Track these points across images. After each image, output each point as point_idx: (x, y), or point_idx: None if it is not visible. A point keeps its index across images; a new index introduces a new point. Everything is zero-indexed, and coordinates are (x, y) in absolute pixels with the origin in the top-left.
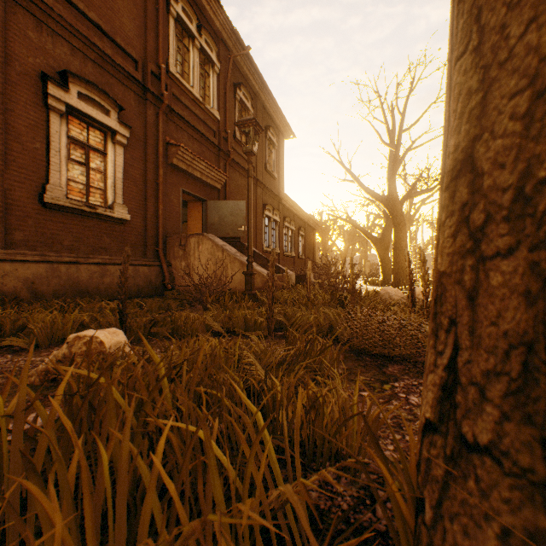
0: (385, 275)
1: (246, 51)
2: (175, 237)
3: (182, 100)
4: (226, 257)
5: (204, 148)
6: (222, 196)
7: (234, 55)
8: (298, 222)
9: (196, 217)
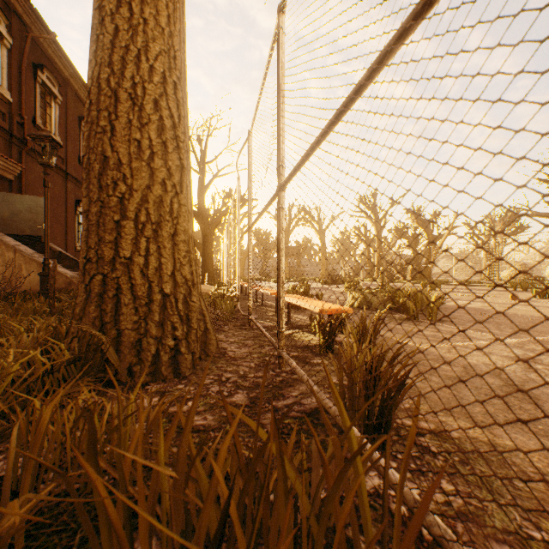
0: None
1: (50, 36)
2: None
3: None
4: (20, 257)
5: None
6: (16, 188)
7: (33, 35)
8: None
9: None
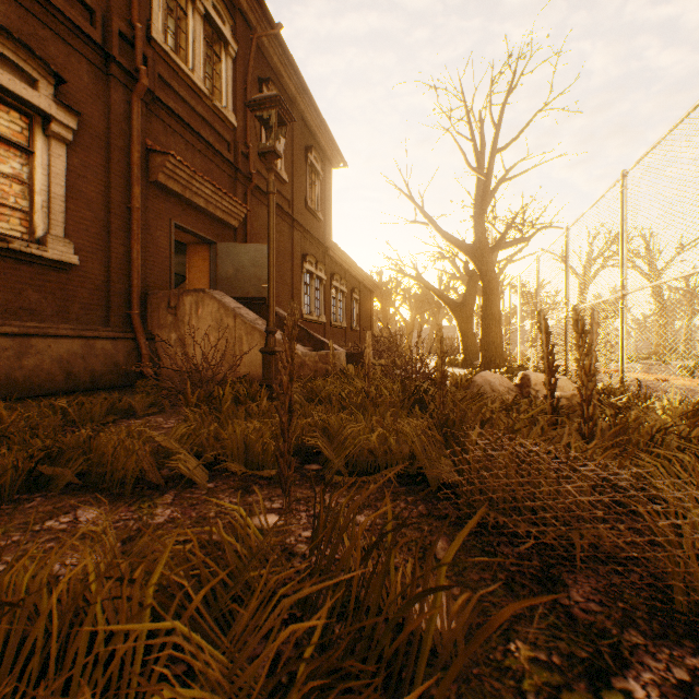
0: (467, 352)
1: (275, 30)
2: (160, 295)
3: (175, 87)
4: (240, 325)
5: (212, 166)
6: (240, 238)
7: (258, 35)
8: (350, 281)
9: (201, 268)
